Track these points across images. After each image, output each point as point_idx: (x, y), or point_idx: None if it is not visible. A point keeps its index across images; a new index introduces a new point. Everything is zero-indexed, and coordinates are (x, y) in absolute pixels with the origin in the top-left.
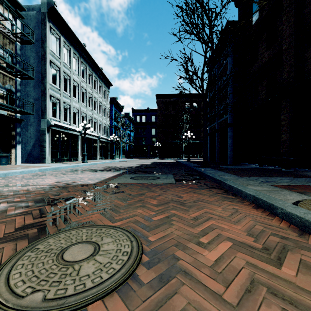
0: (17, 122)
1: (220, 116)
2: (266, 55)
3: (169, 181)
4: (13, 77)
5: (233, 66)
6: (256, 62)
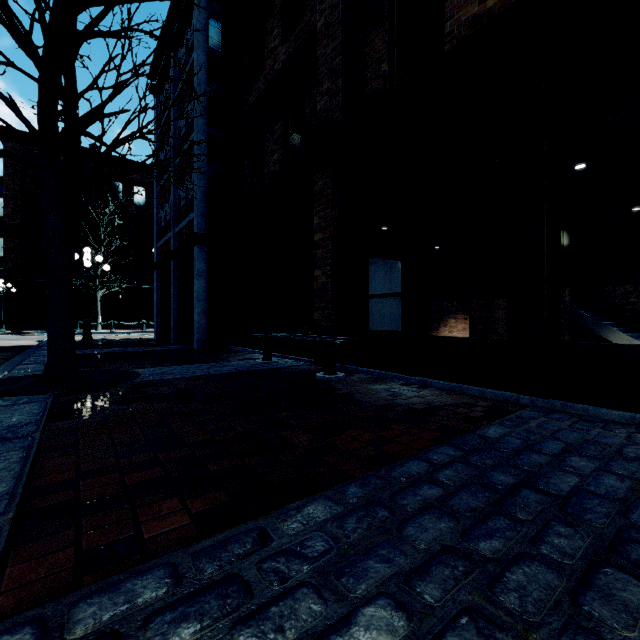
0: None
1: (181, 217)
2: (281, 54)
3: None
4: None
5: (209, 77)
6: (260, 76)
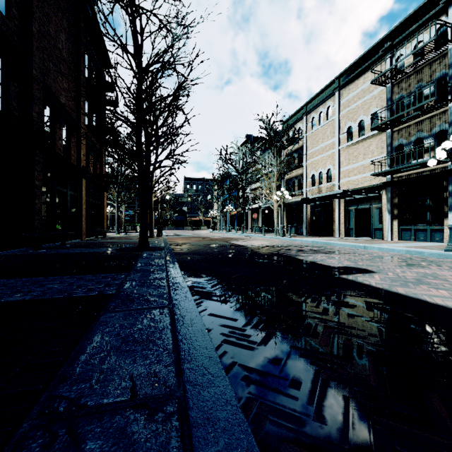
0: (449, 176)
1: None
2: None
3: (192, 242)
4: (447, 106)
5: None
6: None
